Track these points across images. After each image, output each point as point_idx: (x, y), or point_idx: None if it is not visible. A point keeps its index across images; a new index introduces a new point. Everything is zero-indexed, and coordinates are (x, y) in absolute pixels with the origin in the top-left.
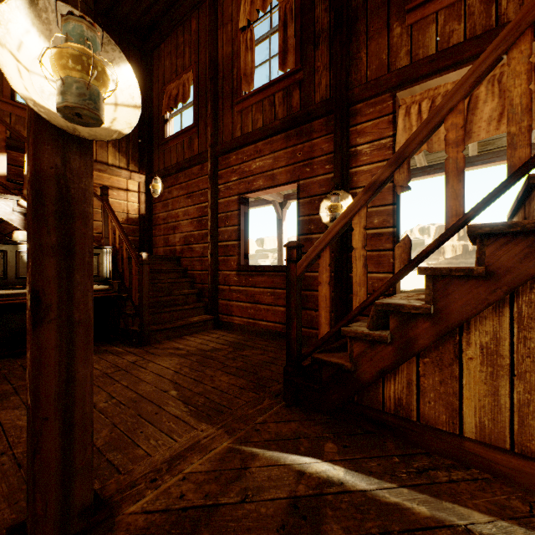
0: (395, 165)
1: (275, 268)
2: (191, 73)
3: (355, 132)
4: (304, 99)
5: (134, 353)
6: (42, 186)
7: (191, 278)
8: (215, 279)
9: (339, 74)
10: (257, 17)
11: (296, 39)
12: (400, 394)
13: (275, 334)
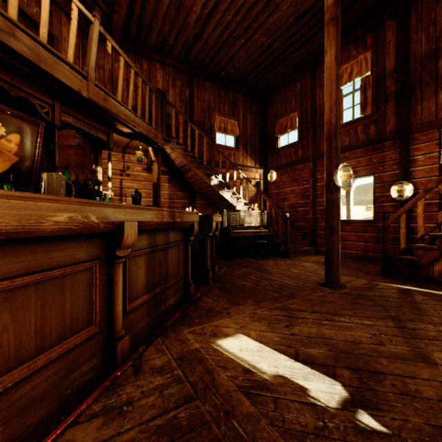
0: (438, 183)
1: (357, 221)
2: (296, 113)
3: (413, 149)
4: (378, 130)
5: (287, 260)
6: (334, 202)
7: (297, 227)
8: (314, 227)
9: (403, 119)
10: (344, 84)
11: (372, 98)
12: (441, 269)
13: (357, 257)
